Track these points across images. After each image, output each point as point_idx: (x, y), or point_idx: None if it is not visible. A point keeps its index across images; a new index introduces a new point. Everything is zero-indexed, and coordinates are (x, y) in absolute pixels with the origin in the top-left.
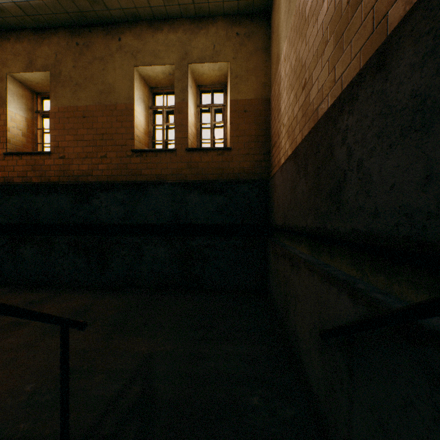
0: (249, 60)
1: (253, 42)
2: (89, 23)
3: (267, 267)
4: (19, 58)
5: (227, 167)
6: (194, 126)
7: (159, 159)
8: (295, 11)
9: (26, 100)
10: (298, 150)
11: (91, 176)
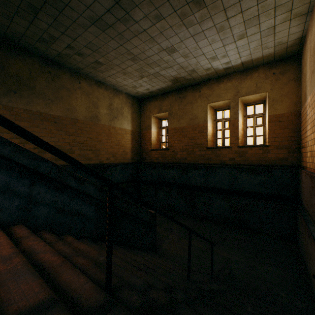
0: (283, 88)
1: (286, 76)
2: (185, 87)
3: (297, 225)
4: (156, 108)
5: (265, 157)
6: (241, 129)
7: (221, 151)
8: (313, 90)
9: (156, 123)
10: (312, 178)
11: (185, 160)
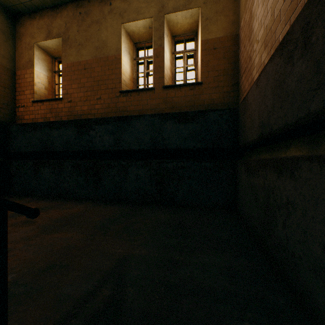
0: (219, 2)
1: None
2: None
3: (237, 186)
4: (42, 30)
5: (198, 99)
6: (169, 69)
7: (141, 97)
8: None
9: (47, 63)
10: (288, 35)
11: (89, 114)
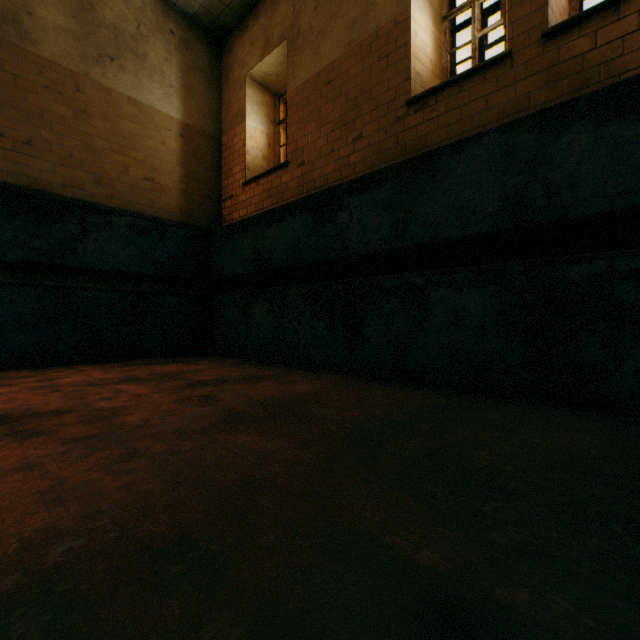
0: None
1: None
2: None
3: None
4: (256, 45)
5: None
6: None
7: (466, 95)
8: None
9: (266, 108)
10: None
11: (337, 181)
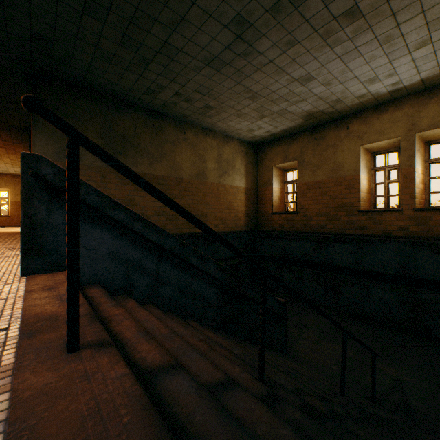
0: None
1: None
2: (323, 123)
3: None
4: (279, 155)
5: None
6: (421, 182)
7: (384, 217)
8: None
9: (279, 177)
10: None
11: (324, 228)
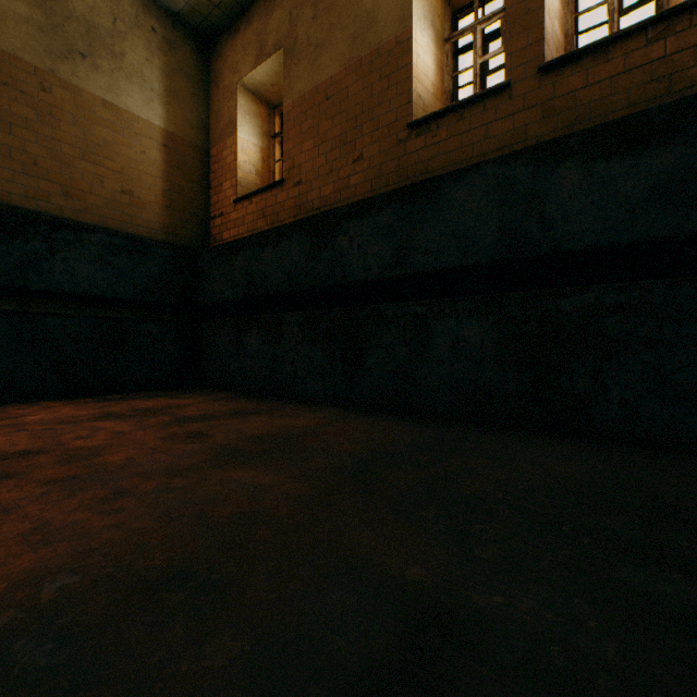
0: None
1: None
2: None
3: None
4: (249, 50)
5: (685, 67)
6: (557, 21)
7: (467, 122)
8: None
9: (260, 120)
10: None
11: (337, 203)
